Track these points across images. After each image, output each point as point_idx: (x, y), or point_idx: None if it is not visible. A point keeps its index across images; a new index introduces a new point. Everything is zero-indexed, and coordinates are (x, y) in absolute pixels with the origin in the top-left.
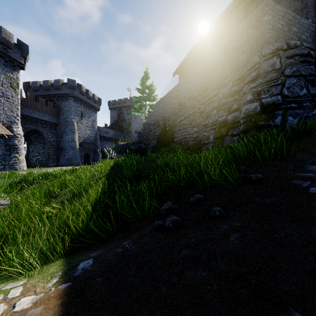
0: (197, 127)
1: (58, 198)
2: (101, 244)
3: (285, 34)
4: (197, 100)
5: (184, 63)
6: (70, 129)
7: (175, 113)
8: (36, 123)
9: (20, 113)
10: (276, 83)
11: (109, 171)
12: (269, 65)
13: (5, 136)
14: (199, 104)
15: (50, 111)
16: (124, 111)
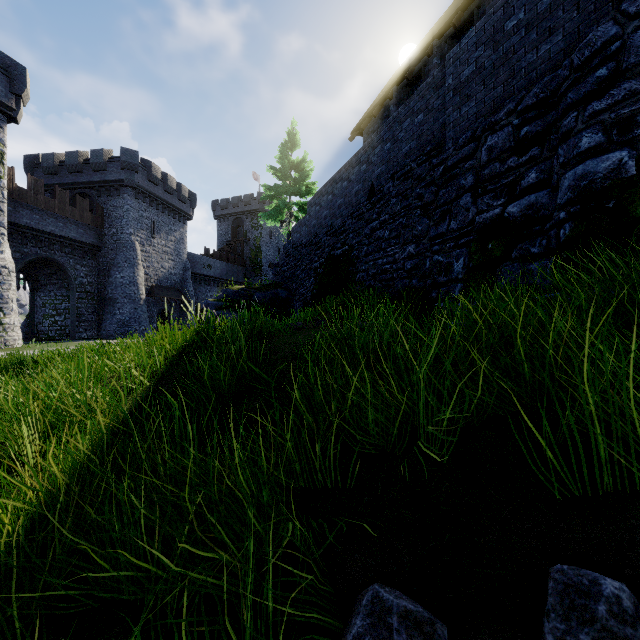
0: (415, 244)
1: None
2: None
3: None
4: (415, 177)
5: (377, 108)
6: (127, 257)
7: (358, 214)
8: (49, 243)
9: (11, 220)
10: None
11: (174, 359)
12: None
13: None
14: (421, 187)
15: (81, 219)
16: (245, 223)
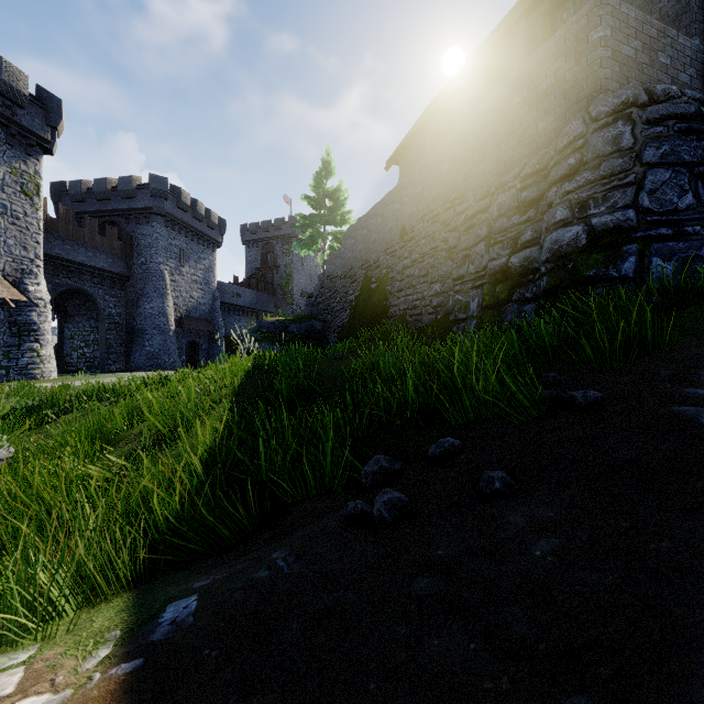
0: (441, 283)
1: (124, 445)
2: (220, 556)
3: (642, 70)
4: (442, 222)
5: (412, 139)
6: (156, 287)
7: (391, 251)
8: (79, 274)
9: (43, 251)
10: (623, 180)
11: (241, 381)
12: (607, 140)
13: (8, 303)
14: (446, 232)
15: (110, 248)
16: (276, 248)
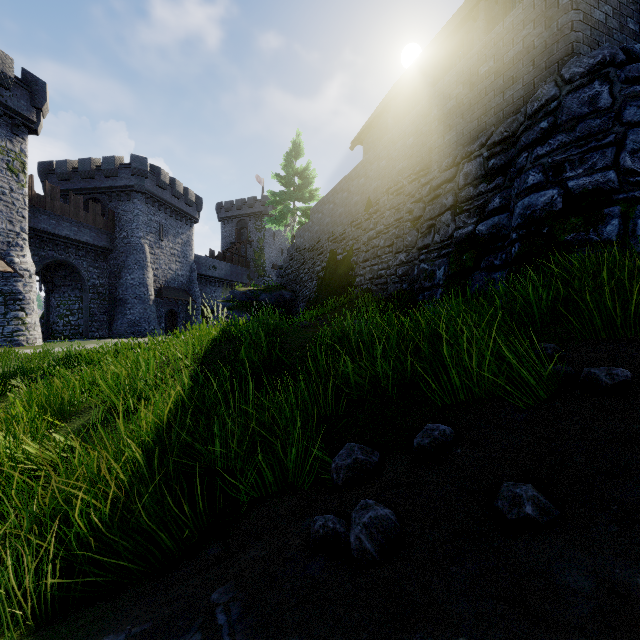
0: (406, 253)
1: (75, 420)
2: (154, 577)
3: (613, 35)
4: (406, 193)
5: (375, 120)
6: (137, 259)
7: (357, 223)
8: (64, 247)
9: (30, 226)
10: (602, 141)
11: (207, 350)
12: (582, 101)
13: None
14: (411, 203)
15: (93, 223)
16: (249, 225)
